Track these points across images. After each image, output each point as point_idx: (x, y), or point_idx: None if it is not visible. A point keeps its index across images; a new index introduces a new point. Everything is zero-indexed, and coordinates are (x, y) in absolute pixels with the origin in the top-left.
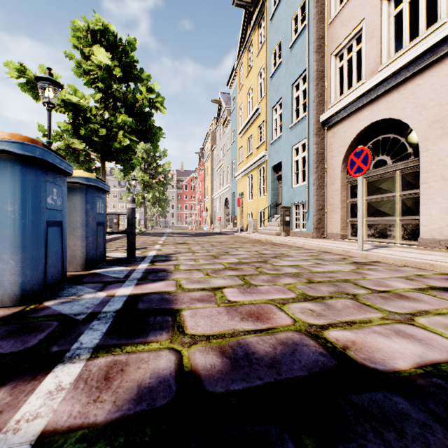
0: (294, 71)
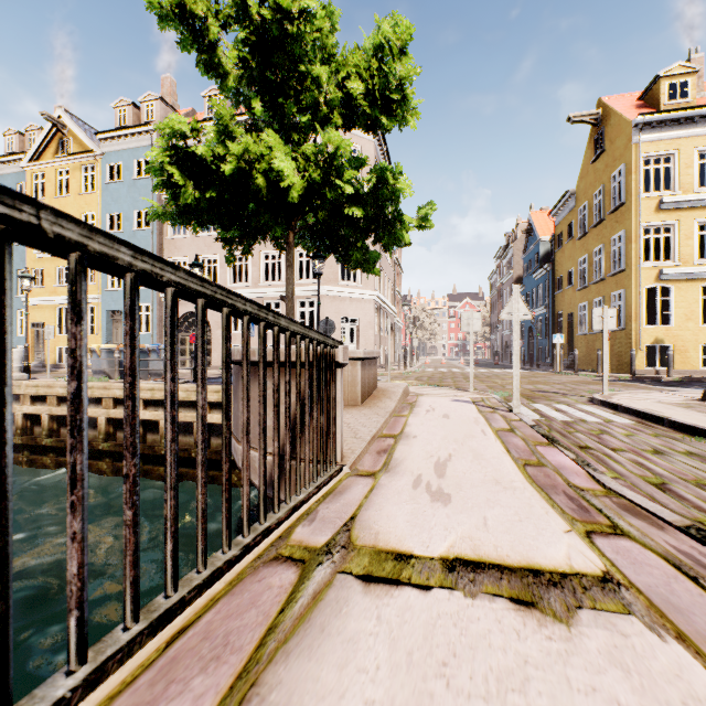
0: None
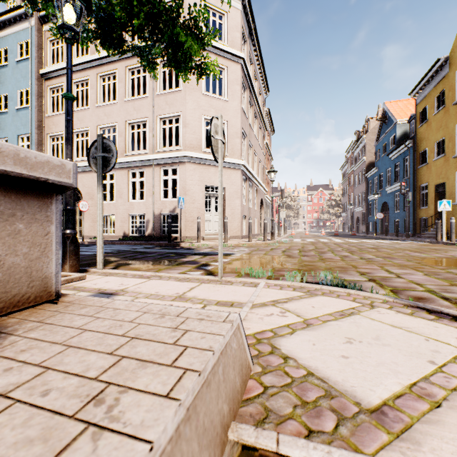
0: (20, 128)
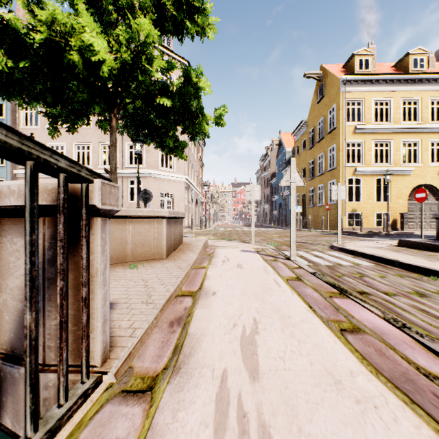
0: None
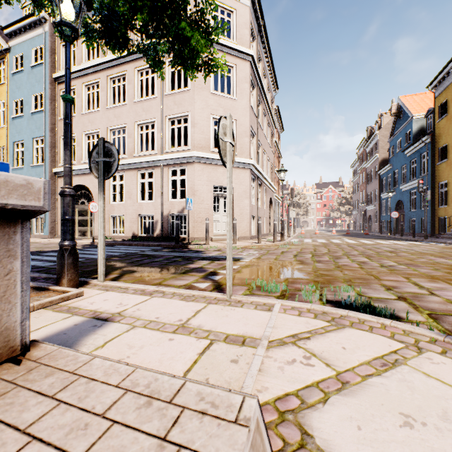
0: (35, 131)
